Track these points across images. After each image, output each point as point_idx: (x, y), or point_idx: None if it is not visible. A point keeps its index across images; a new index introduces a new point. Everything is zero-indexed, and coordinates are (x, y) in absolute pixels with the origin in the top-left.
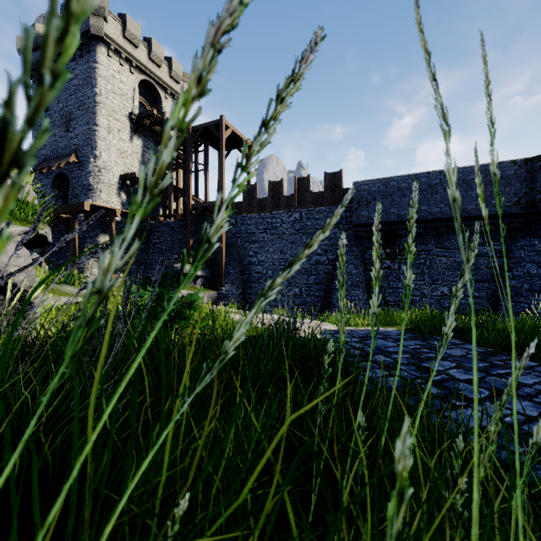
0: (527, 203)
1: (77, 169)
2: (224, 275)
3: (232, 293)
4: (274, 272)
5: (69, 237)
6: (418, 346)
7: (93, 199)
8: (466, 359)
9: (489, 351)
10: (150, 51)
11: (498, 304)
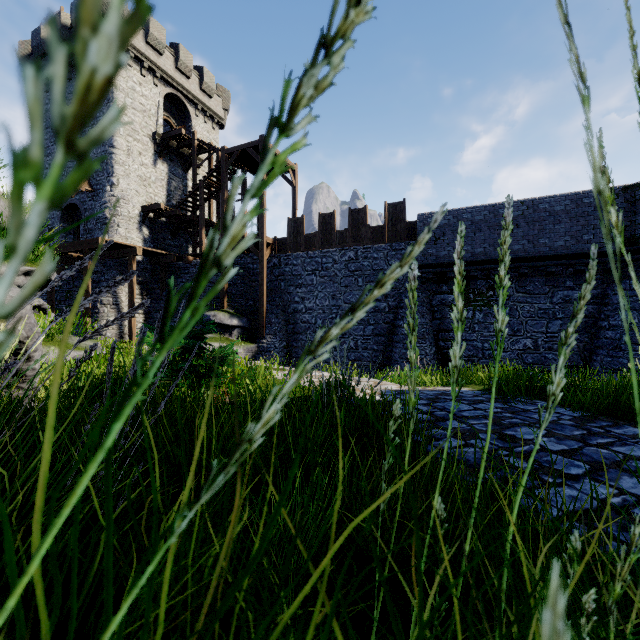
0: (626, 239)
1: (90, 199)
2: (265, 326)
3: (274, 347)
4: (324, 322)
5: (66, 273)
6: (498, 409)
7: (109, 234)
8: (558, 426)
9: (586, 415)
10: (177, 60)
11: (591, 360)
